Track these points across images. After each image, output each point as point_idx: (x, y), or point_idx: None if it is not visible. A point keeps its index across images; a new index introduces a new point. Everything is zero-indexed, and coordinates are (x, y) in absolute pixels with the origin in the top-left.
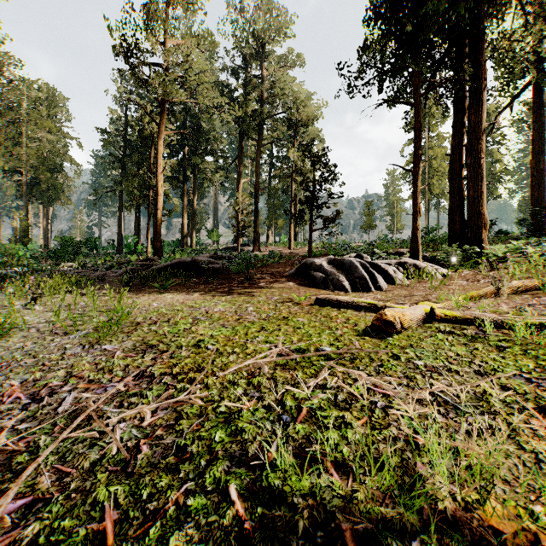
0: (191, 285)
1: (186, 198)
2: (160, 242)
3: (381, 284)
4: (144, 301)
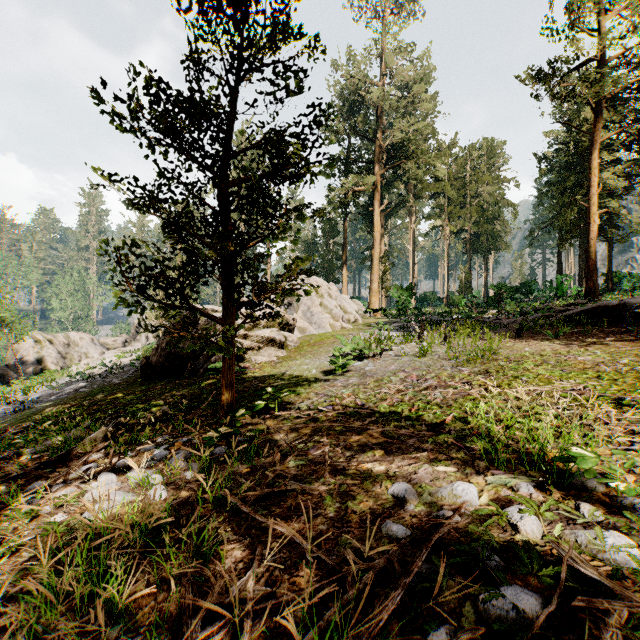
0: (595, 334)
1: None
2: (594, 281)
3: None
4: (521, 346)
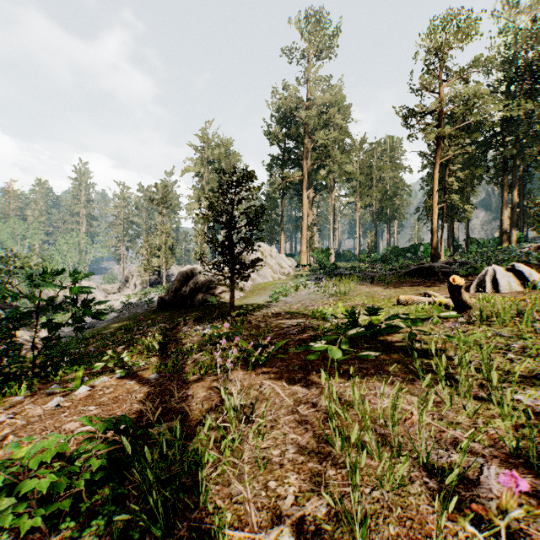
0: (407, 283)
1: (505, 192)
2: (435, 250)
3: (500, 288)
4: (367, 289)
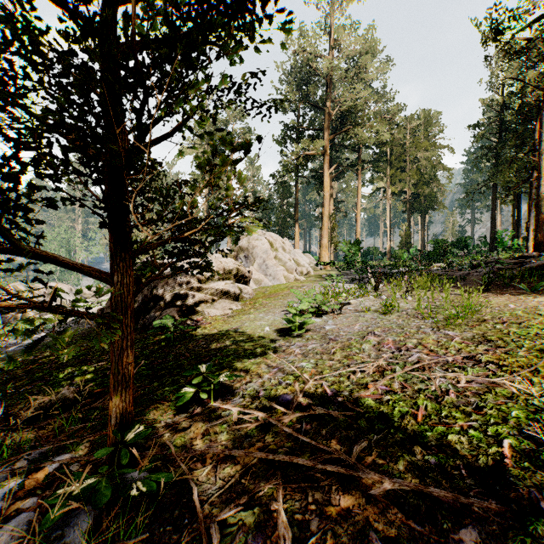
0: None
1: None
2: (543, 234)
3: None
4: (500, 301)
